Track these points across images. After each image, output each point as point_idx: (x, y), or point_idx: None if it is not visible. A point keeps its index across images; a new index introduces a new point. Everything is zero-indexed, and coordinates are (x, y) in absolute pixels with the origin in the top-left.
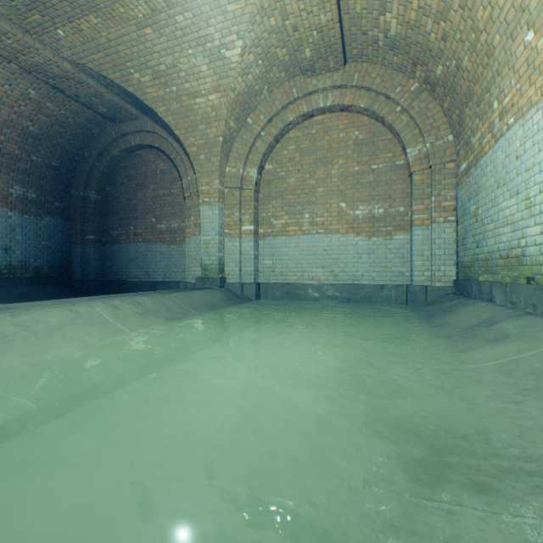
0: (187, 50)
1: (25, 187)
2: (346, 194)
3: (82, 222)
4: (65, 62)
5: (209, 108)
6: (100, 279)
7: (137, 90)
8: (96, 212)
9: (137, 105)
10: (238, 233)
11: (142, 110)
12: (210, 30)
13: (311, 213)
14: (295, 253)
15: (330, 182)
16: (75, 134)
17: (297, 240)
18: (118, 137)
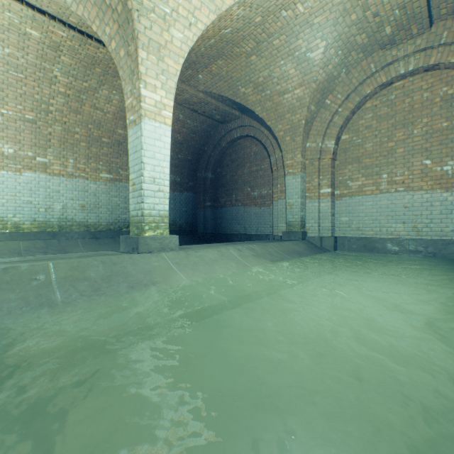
0: (280, 62)
1: (174, 175)
2: (431, 151)
3: (203, 194)
4: (200, 93)
5: (294, 100)
6: (213, 232)
7: (241, 99)
8: (211, 187)
9: (239, 109)
10: (317, 196)
11: (242, 111)
12: (298, 42)
13: (389, 173)
14: (372, 210)
15: (411, 142)
16: (200, 137)
17: (374, 199)
18: (225, 133)
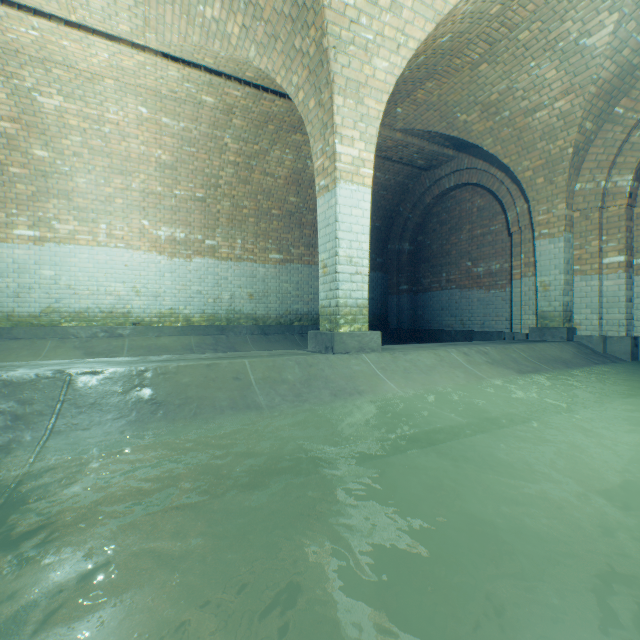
0: (528, 64)
1: None
2: None
3: (396, 274)
4: (397, 133)
5: (552, 118)
6: (411, 328)
7: (460, 132)
8: (408, 263)
9: (455, 146)
10: (596, 269)
11: (459, 149)
12: (564, 26)
13: None
14: None
15: None
16: (393, 193)
17: None
18: (431, 184)
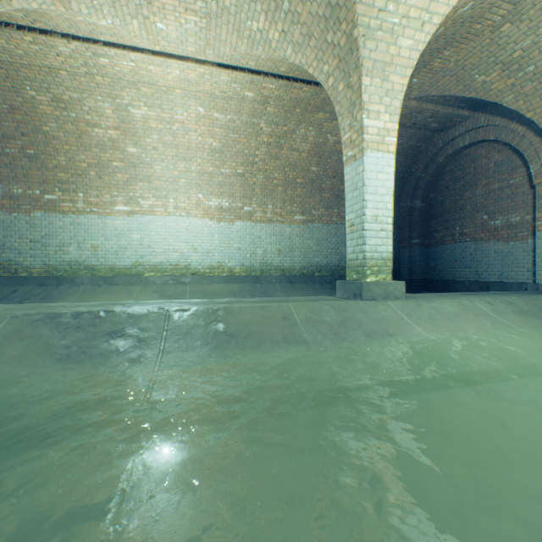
0: None
1: None
2: None
3: (408, 229)
4: (411, 101)
5: None
6: (423, 278)
7: (477, 92)
8: (419, 218)
9: (470, 106)
10: None
11: (474, 108)
12: None
13: None
14: None
15: None
16: (405, 156)
17: None
18: (444, 144)
